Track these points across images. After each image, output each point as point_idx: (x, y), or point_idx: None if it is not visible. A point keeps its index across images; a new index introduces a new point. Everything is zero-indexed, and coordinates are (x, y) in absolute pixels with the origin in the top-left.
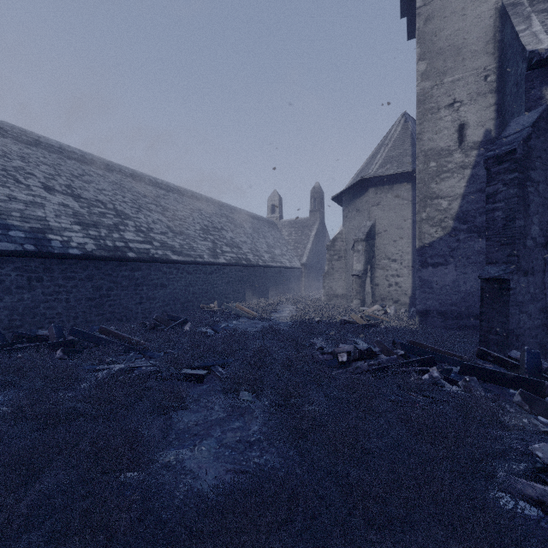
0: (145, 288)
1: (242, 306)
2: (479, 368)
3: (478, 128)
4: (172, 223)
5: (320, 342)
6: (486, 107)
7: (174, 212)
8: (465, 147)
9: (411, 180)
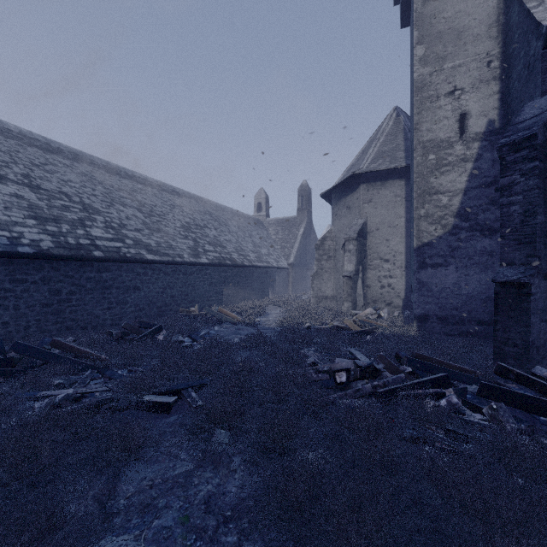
0: (115, 292)
1: (226, 309)
2: (503, 390)
3: (480, 117)
4: (149, 219)
5: (313, 355)
6: (489, 95)
7: (152, 208)
8: (466, 139)
9: (404, 176)
